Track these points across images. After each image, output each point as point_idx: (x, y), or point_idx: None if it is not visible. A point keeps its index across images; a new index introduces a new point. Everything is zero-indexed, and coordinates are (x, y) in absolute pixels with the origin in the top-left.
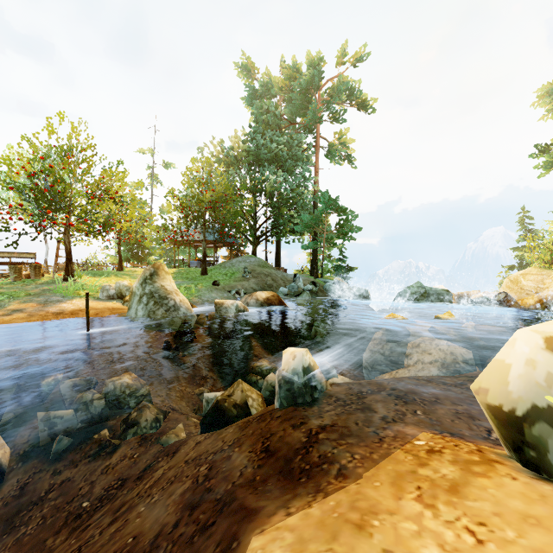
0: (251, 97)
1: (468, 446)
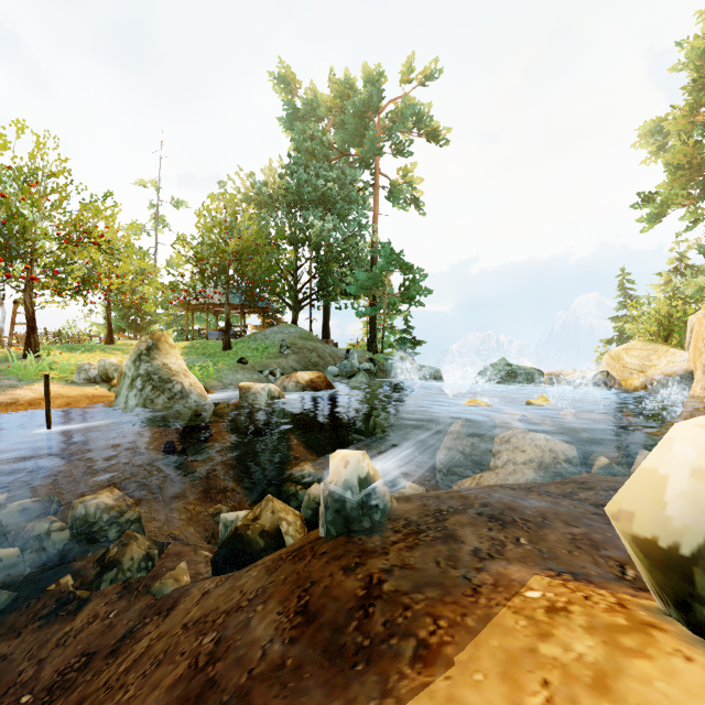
0: (291, 118)
1: (603, 597)
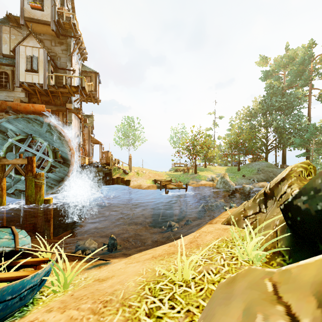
0: (265, 77)
1: None
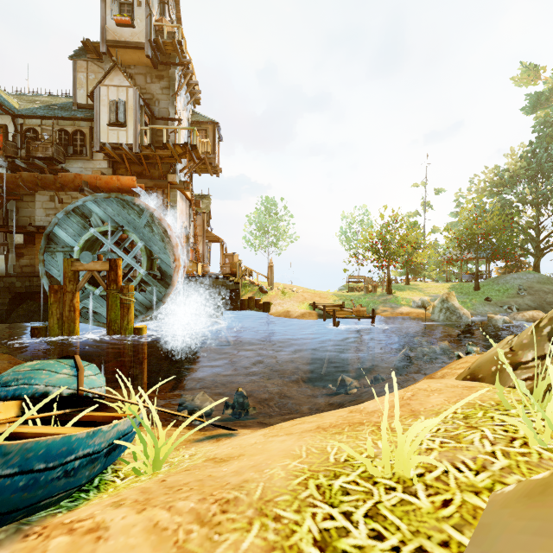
0: (533, 105)
1: None
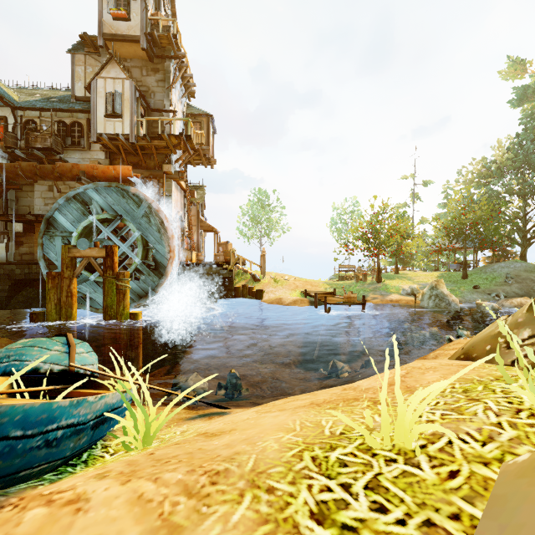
0: (520, 98)
1: None
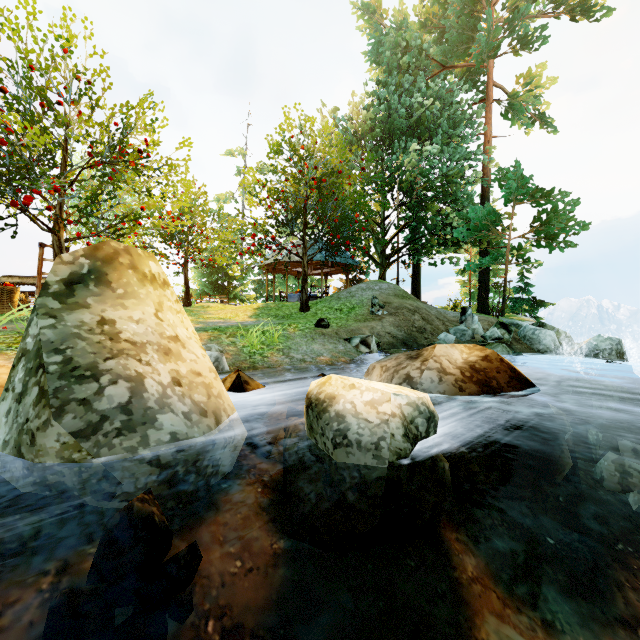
0: (377, 47)
1: None
